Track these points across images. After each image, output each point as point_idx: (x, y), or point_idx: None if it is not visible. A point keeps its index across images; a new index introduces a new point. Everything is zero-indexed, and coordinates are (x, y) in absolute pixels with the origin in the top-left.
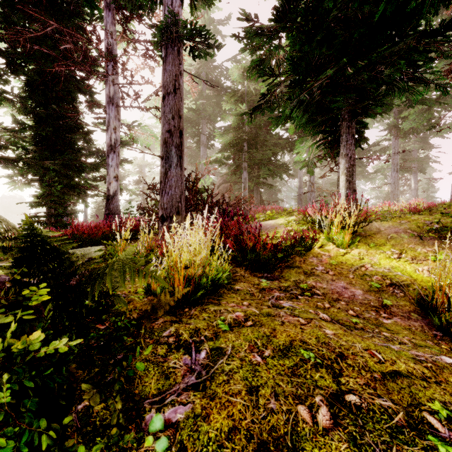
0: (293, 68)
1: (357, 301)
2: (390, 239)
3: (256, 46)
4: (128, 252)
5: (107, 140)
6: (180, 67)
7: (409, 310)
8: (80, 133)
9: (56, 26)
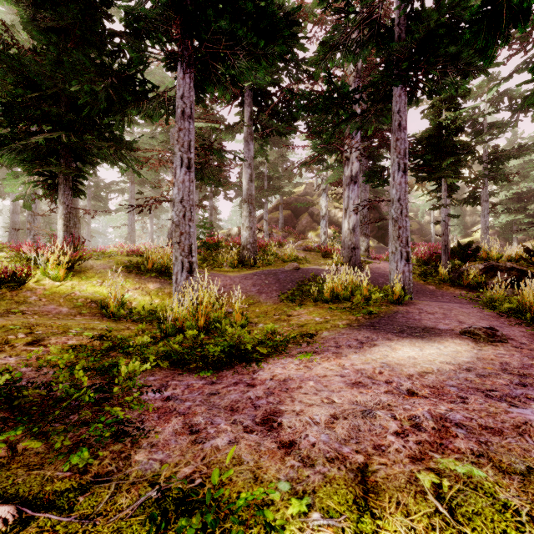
0: (4, 111)
1: (62, 312)
2: (99, 272)
3: None
4: None
5: None
6: None
7: (96, 312)
8: None
9: None
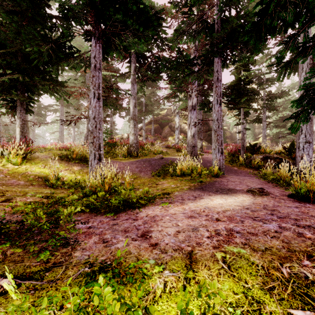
0: None
1: (21, 184)
2: (43, 160)
3: None
4: None
5: None
6: None
7: (42, 183)
8: None
9: None
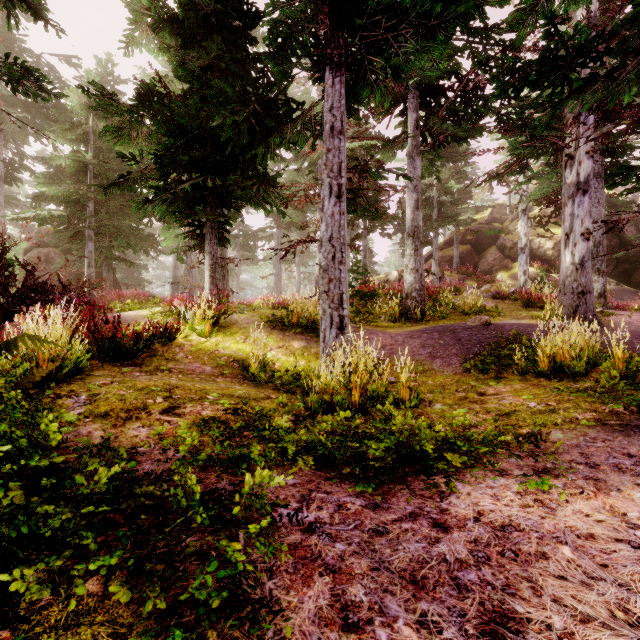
0: (157, 162)
1: (205, 372)
2: (243, 328)
3: (112, 110)
4: None
5: None
6: None
7: (238, 373)
8: None
9: None
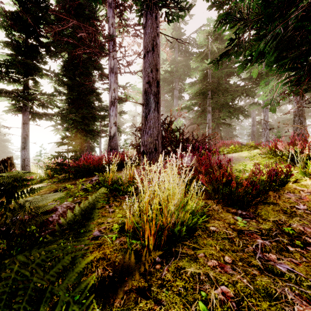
0: (264, 8)
1: None
2: None
3: (222, 1)
4: (98, 194)
5: (109, 97)
6: (157, 29)
7: None
8: (93, 95)
9: (75, 21)
